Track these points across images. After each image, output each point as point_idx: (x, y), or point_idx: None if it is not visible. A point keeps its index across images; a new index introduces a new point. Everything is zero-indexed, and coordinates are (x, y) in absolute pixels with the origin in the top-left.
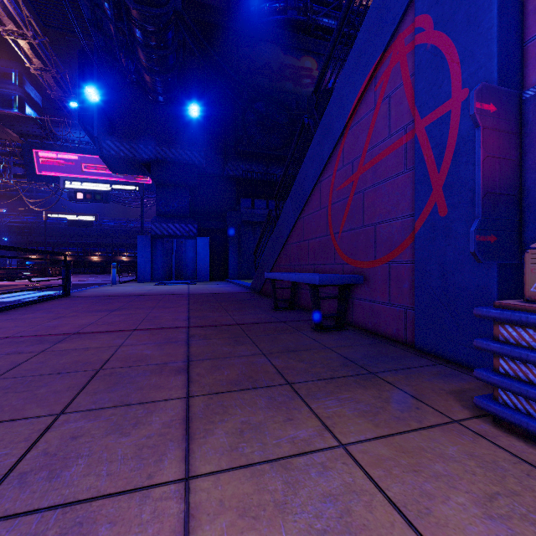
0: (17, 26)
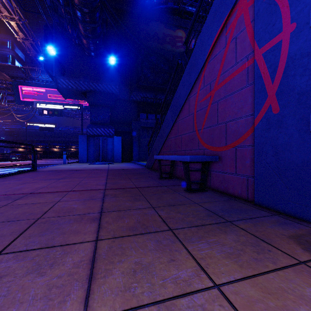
0: (9, 13)
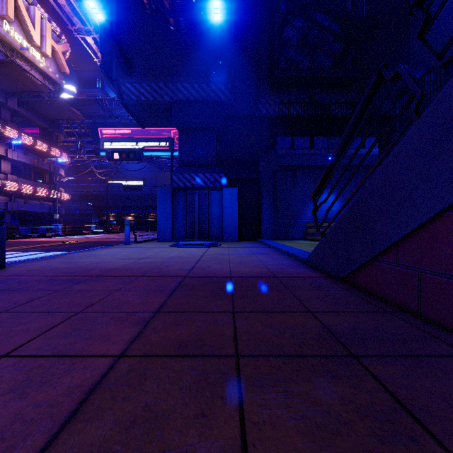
0: (83, 24)
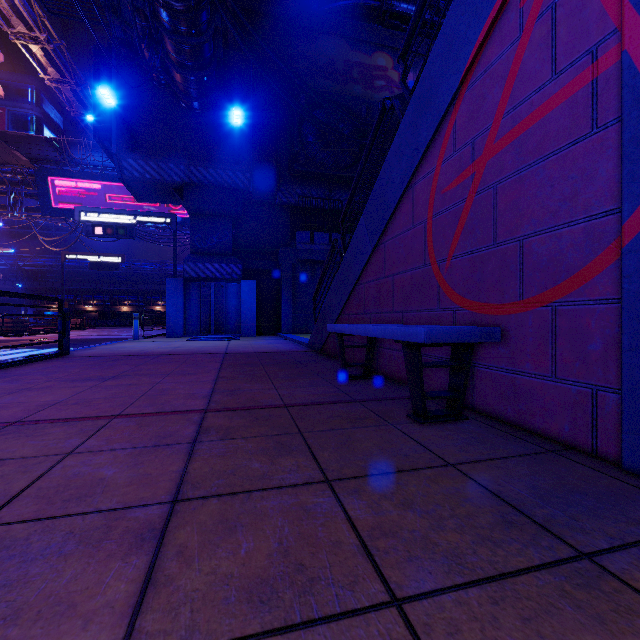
0: (28, 28)
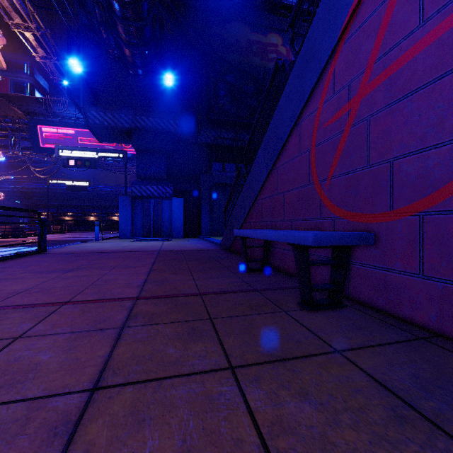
0: (23, 20)
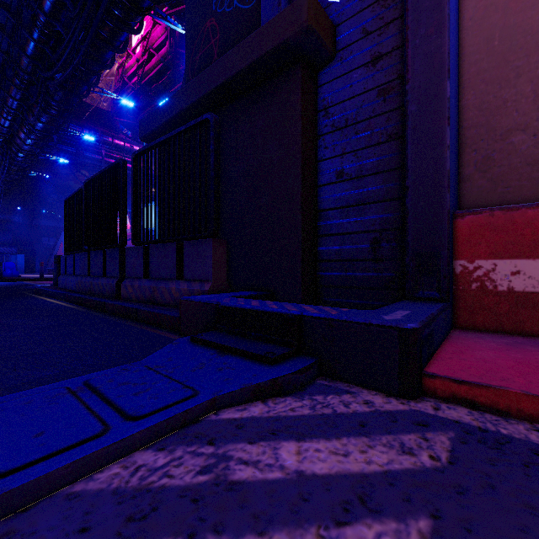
0: None
